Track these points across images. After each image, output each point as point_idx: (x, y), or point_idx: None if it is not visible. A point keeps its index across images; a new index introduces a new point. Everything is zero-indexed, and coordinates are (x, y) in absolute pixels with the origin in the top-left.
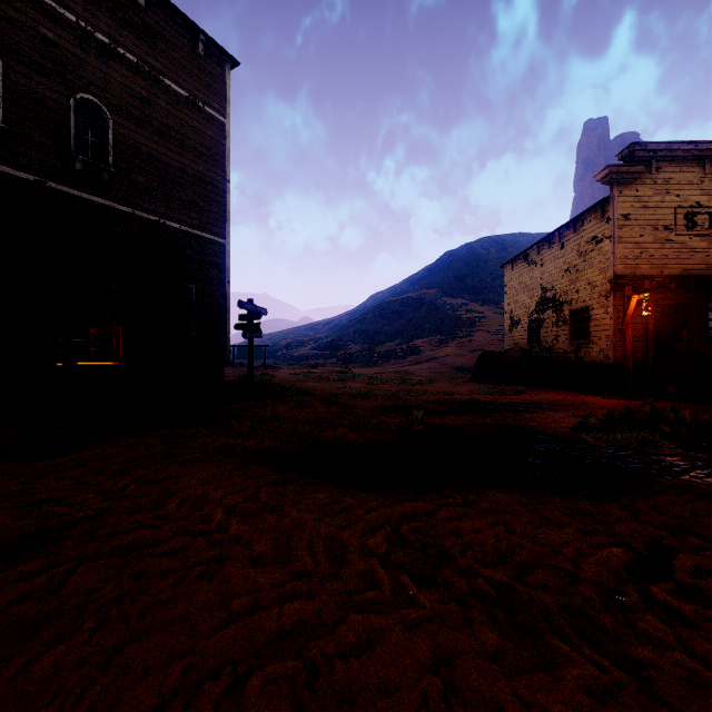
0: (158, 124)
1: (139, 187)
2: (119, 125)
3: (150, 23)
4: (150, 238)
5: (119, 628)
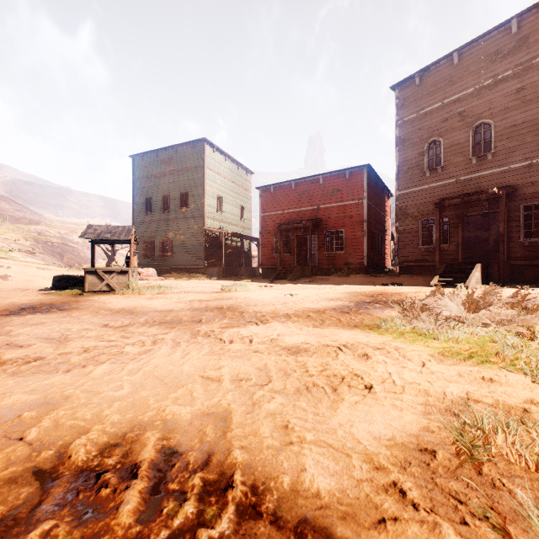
0: (531, 96)
1: (514, 149)
2: (499, 121)
3: (523, 35)
4: (467, 194)
5: (301, 288)
